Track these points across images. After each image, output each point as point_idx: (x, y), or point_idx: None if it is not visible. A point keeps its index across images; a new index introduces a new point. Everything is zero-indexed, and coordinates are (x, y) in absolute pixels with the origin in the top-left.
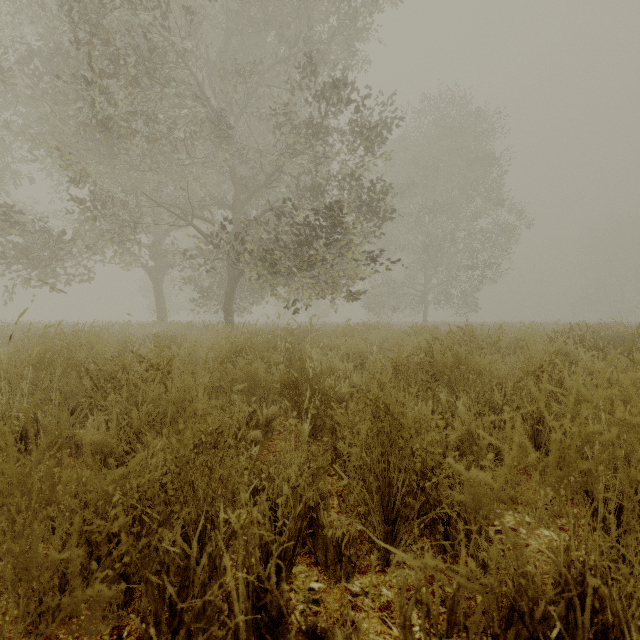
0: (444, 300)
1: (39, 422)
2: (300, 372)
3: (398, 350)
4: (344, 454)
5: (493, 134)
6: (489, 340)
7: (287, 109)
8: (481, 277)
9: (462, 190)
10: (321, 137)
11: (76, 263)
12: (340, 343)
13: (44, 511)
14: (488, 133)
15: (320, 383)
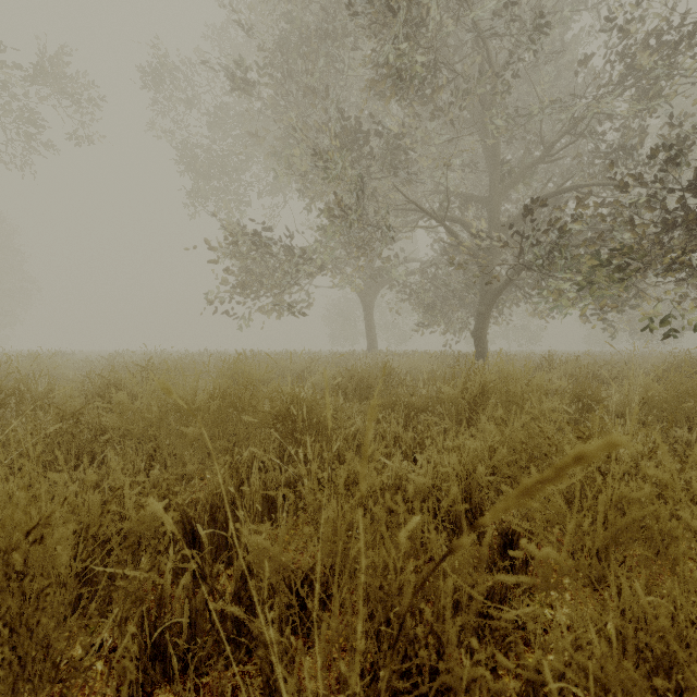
0: None
1: None
2: None
3: None
4: None
5: None
6: None
7: None
8: None
9: None
10: None
11: (300, 287)
12: None
13: None
14: None
15: None
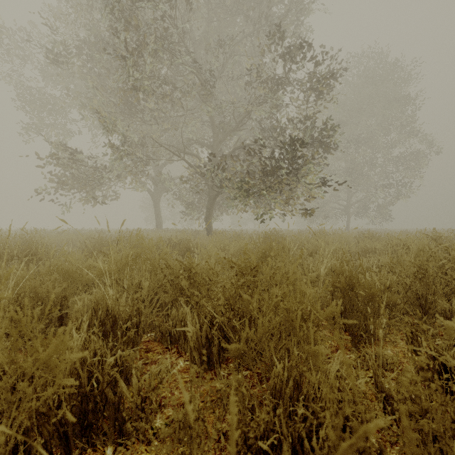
0: (363, 212)
1: (141, 315)
2: (350, 276)
3: (363, 252)
4: (453, 369)
5: (408, 80)
6: (450, 245)
7: (259, 68)
8: (396, 194)
9: (380, 126)
10: (284, 88)
11: (106, 189)
12: (320, 246)
13: (242, 450)
14: (403, 79)
15: (370, 287)
